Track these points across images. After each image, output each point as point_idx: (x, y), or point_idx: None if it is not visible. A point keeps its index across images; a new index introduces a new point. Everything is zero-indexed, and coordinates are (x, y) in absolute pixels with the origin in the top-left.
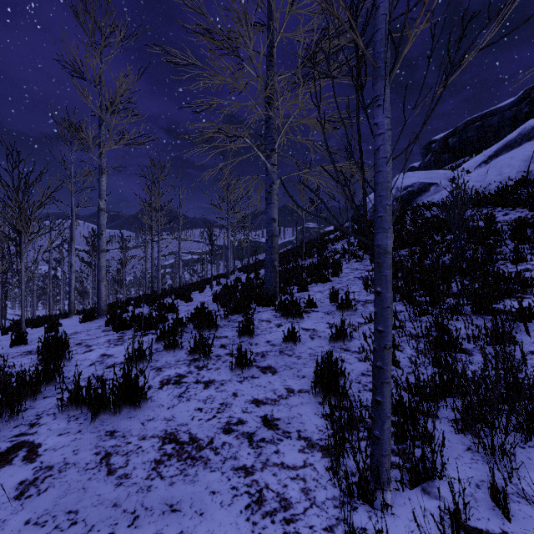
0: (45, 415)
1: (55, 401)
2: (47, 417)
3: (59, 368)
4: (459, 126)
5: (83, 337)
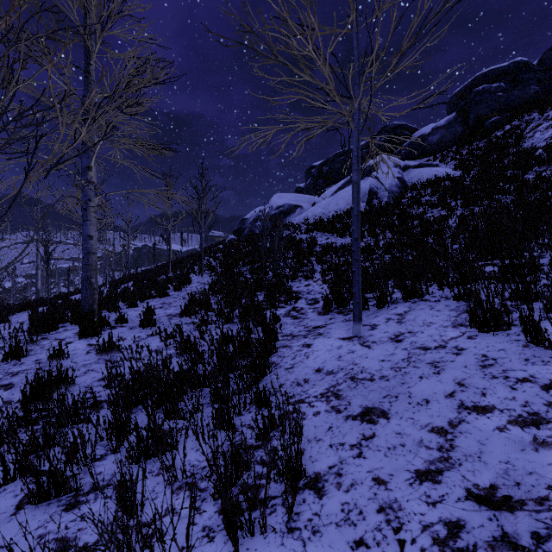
0: None
1: None
2: None
3: None
4: (330, 157)
5: None
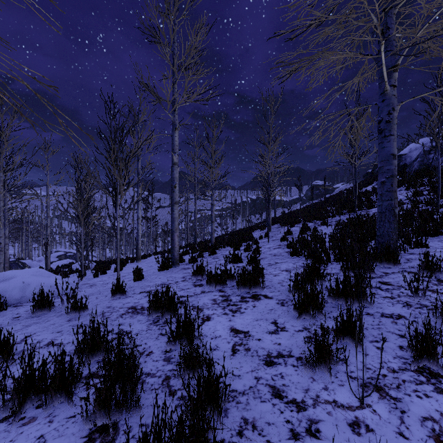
0: None
1: None
2: None
3: (224, 376)
4: None
5: (179, 292)
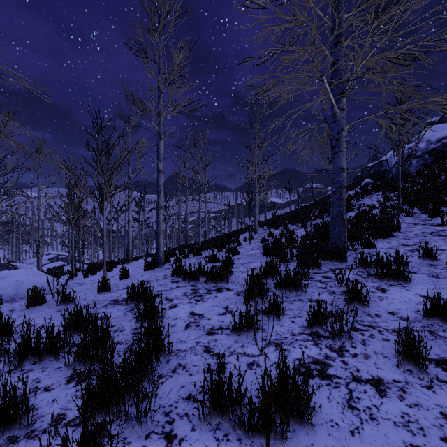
0: (176, 417)
1: (176, 387)
2: (180, 422)
3: (168, 336)
4: None
5: (157, 287)
